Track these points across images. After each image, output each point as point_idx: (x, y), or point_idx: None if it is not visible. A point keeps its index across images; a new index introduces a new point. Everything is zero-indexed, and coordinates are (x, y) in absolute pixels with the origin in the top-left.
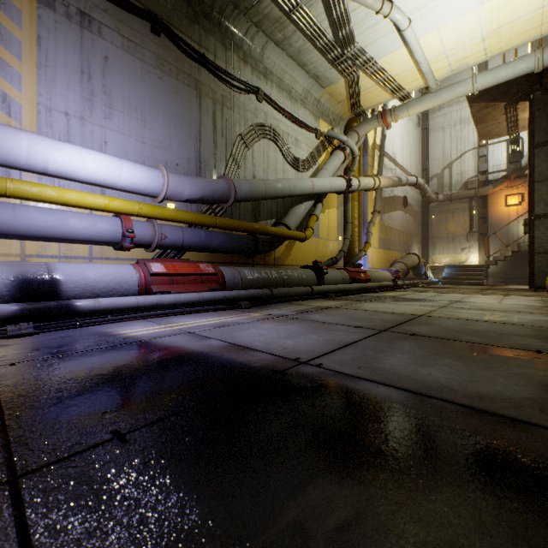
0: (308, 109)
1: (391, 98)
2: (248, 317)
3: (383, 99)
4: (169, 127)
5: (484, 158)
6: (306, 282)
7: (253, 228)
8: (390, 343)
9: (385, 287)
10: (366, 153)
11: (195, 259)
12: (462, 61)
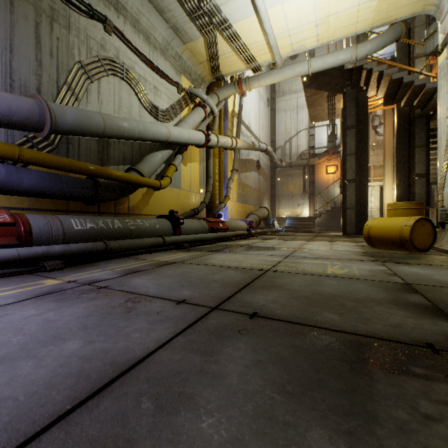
0: (169, 61)
1: (246, 67)
2: (27, 289)
3: (239, 68)
4: None
5: (312, 137)
6: (160, 232)
7: (86, 168)
8: (208, 355)
9: (241, 235)
10: (227, 118)
11: (3, 204)
12: (301, 43)
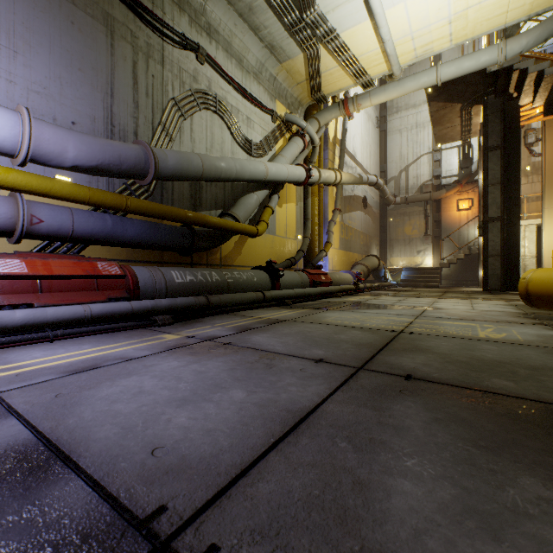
0: (263, 85)
1: (354, 83)
2: (154, 343)
3: (345, 85)
4: (60, 67)
5: (438, 163)
6: (258, 286)
7: (185, 215)
8: (379, 410)
9: (347, 290)
10: (327, 147)
11: (104, 255)
12: (428, 46)
